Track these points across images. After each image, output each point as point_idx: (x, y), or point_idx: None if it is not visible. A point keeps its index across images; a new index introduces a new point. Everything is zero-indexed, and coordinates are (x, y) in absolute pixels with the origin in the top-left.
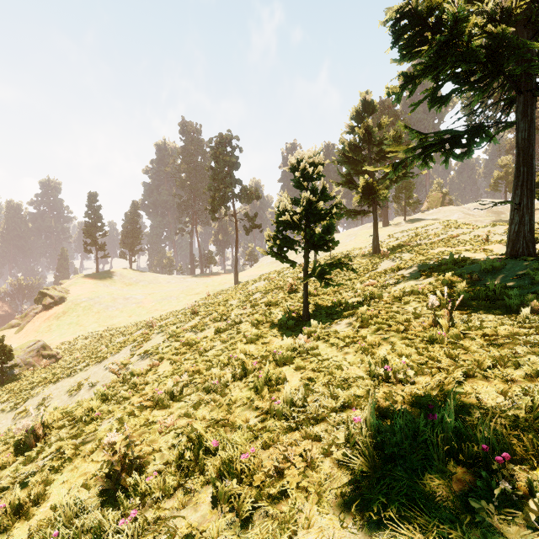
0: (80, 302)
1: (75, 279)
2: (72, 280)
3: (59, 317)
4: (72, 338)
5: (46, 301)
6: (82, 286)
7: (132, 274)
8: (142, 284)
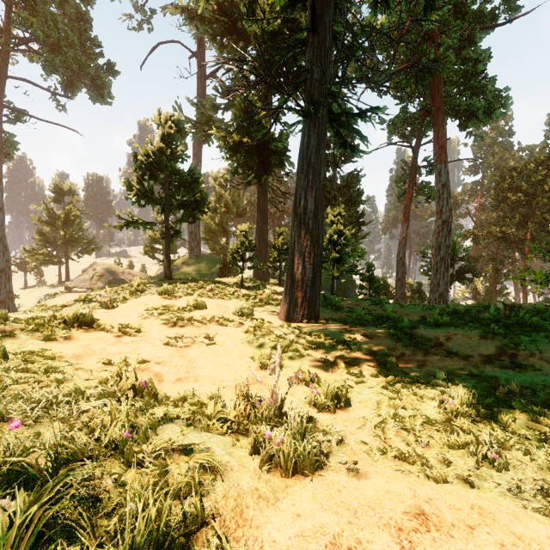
0: None
1: None
2: None
3: None
4: None
5: None
6: None
7: None
8: None
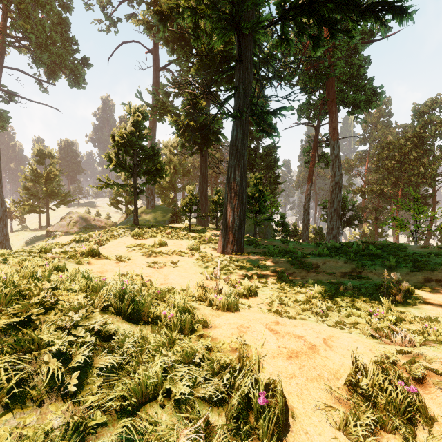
0: None
1: None
2: None
3: None
4: None
5: None
6: None
7: None
8: None
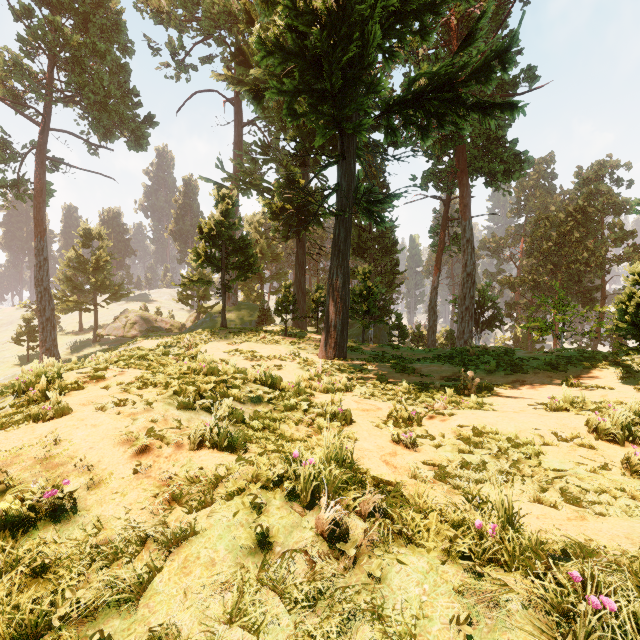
0: None
1: None
2: None
3: None
4: None
5: None
6: None
7: None
8: None
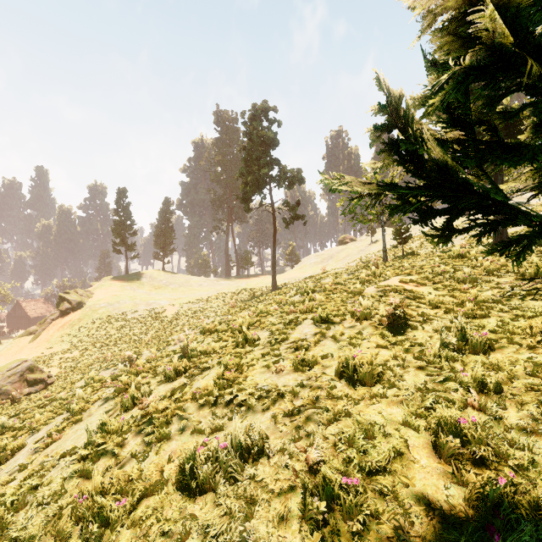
0: (98, 308)
1: (103, 281)
2: (100, 282)
3: (73, 325)
4: (78, 354)
5: (63, 306)
6: (108, 289)
7: (162, 276)
8: (172, 287)
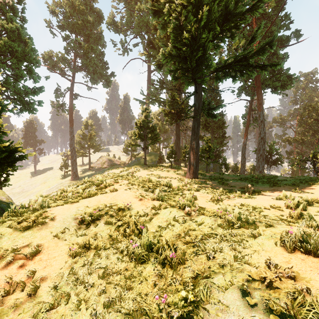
0: None
1: None
2: None
3: None
4: None
5: None
6: None
7: None
8: None
